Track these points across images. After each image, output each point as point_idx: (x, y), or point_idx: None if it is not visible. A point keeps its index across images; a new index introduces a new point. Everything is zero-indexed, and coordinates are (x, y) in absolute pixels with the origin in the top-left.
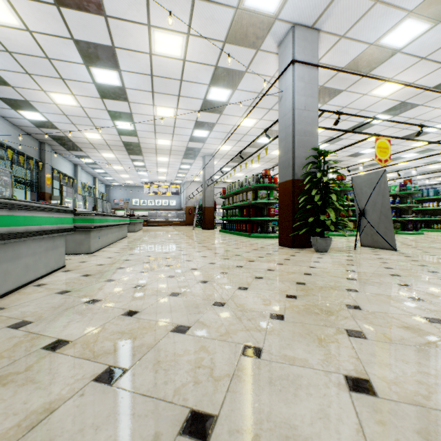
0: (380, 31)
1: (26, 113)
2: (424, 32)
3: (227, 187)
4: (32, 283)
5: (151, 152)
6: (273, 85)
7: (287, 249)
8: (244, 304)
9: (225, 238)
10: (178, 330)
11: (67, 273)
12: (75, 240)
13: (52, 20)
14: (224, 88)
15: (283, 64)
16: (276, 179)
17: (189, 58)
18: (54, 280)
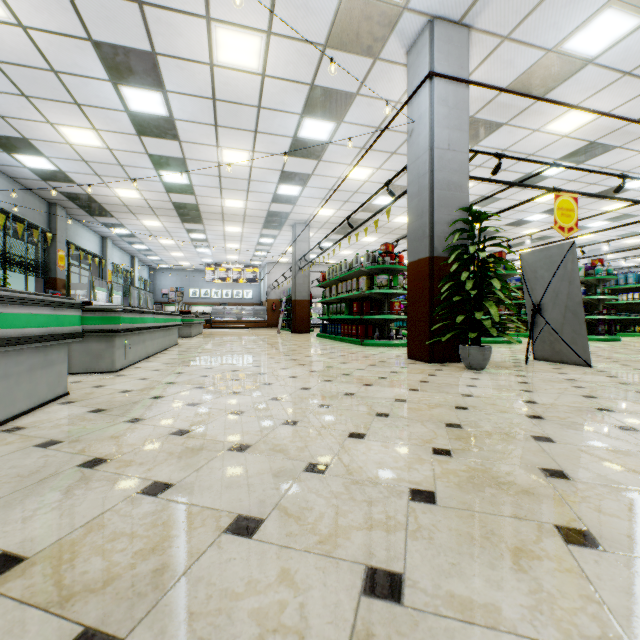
0: (564, 29)
1: (25, 158)
2: (631, 30)
3: (329, 271)
4: (2, 426)
5: (215, 219)
6: (399, 111)
7: (422, 365)
8: (362, 467)
9: (326, 346)
10: (240, 528)
11: (68, 406)
12: (90, 350)
13: (57, 8)
14: (324, 120)
15: (415, 80)
16: (402, 258)
17: (270, 71)
18: (41, 419)
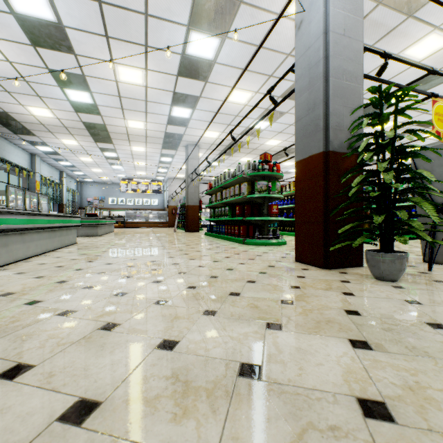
0: None
1: None
2: None
3: (214, 180)
4: None
5: (122, 139)
6: None
7: (318, 272)
8: None
9: (211, 245)
10: None
11: None
12: None
13: None
14: (209, 34)
15: None
16: (279, 167)
17: None
18: None
